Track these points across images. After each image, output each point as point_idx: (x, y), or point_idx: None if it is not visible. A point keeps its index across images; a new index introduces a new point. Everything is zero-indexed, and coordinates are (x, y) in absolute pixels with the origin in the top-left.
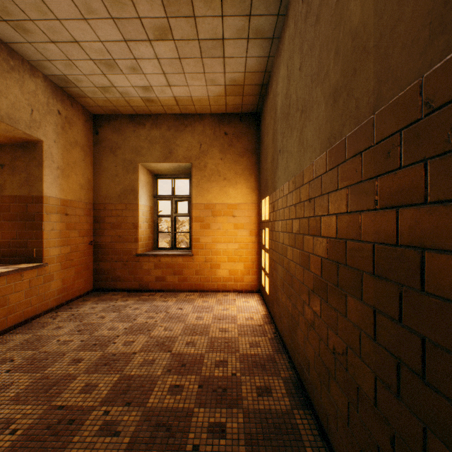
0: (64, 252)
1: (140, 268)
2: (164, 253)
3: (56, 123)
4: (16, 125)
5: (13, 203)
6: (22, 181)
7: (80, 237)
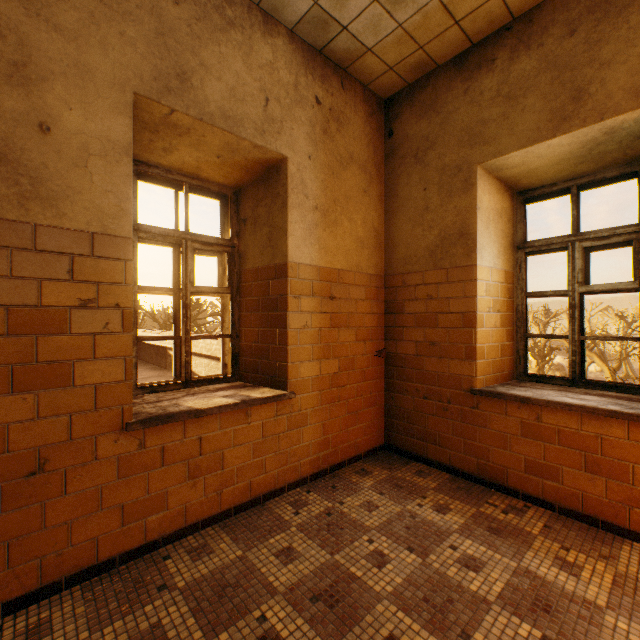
0: (327, 371)
1: (479, 425)
2: (552, 397)
3: (310, 123)
4: (237, 130)
5: (254, 280)
6: (264, 242)
7: (358, 342)
